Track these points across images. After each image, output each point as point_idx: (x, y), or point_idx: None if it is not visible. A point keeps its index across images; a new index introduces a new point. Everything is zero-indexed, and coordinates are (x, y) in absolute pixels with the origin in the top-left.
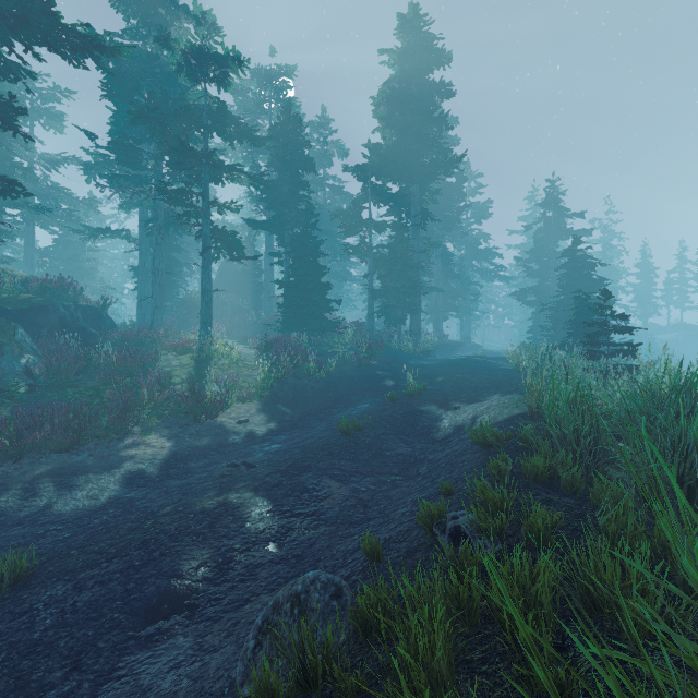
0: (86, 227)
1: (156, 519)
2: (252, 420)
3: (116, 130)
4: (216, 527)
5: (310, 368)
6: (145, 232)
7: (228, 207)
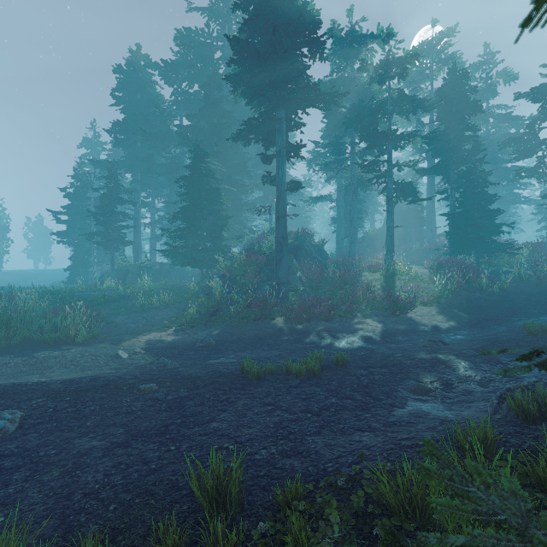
0: (310, 198)
1: (394, 357)
2: (434, 318)
3: (325, 134)
4: (435, 367)
5: (482, 283)
6: (340, 194)
7: (406, 165)
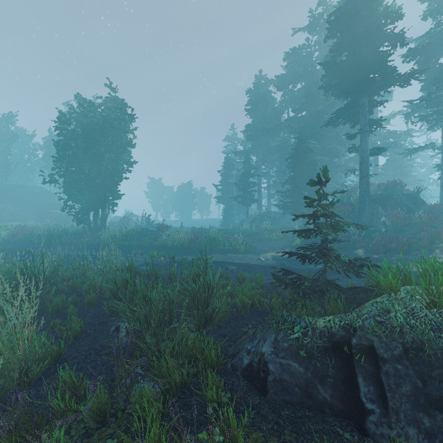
0: (406, 150)
1: None
2: None
3: (424, 86)
4: None
5: None
6: None
7: None
